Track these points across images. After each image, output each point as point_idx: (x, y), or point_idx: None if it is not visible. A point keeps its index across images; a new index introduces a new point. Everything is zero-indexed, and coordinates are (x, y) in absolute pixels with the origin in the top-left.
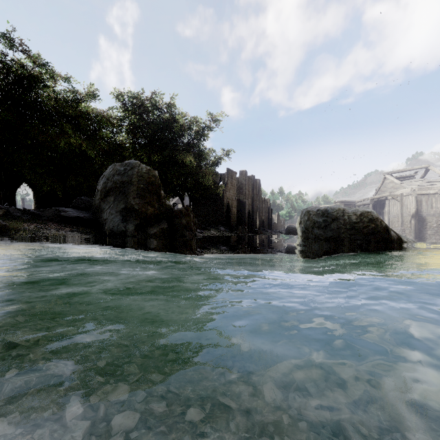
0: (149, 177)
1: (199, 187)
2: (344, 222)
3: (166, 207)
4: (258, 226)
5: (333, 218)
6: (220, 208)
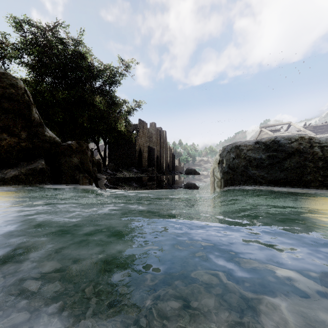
0: (3, 85)
1: (113, 133)
2: (312, 157)
3: (44, 139)
4: (164, 168)
5: (291, 151)
6: (133, 153)
